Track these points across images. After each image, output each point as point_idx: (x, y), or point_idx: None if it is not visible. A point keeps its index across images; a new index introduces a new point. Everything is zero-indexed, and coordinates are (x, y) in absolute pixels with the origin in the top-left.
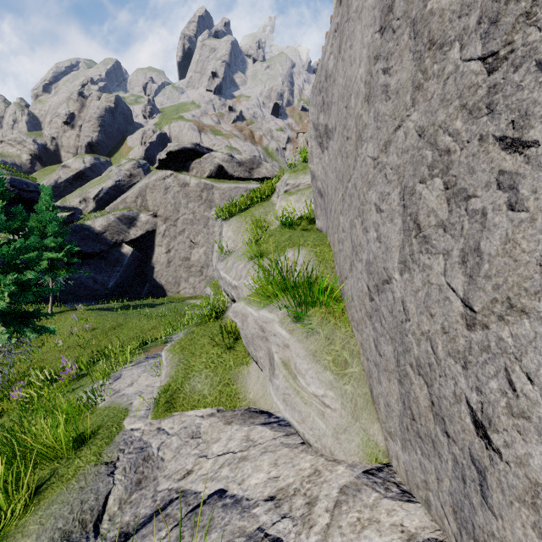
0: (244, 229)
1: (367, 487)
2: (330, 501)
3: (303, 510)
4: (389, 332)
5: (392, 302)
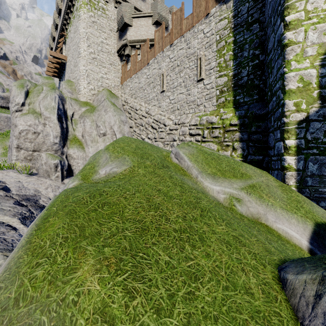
0: (1, 147)
1: None
2: None
3: None
4: None
5: None
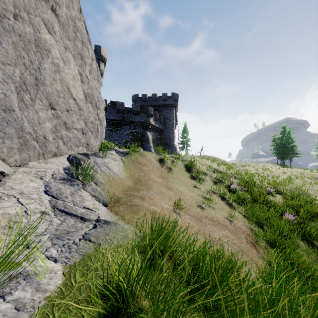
0: None
1: (27, 166)
2: (37, 169)
3: (42, 172)
4: (13, 126)
5: (16, 117)
